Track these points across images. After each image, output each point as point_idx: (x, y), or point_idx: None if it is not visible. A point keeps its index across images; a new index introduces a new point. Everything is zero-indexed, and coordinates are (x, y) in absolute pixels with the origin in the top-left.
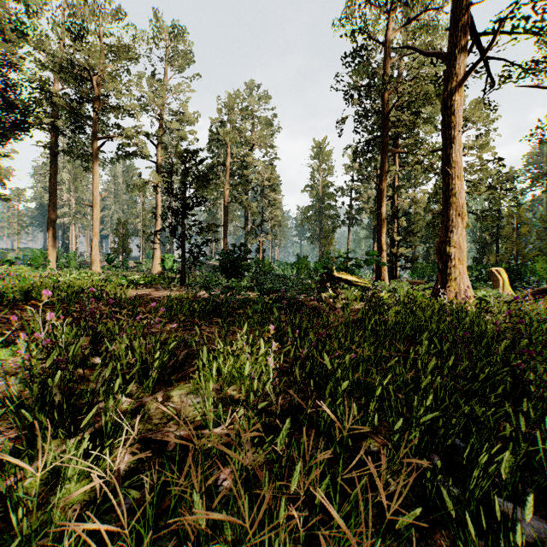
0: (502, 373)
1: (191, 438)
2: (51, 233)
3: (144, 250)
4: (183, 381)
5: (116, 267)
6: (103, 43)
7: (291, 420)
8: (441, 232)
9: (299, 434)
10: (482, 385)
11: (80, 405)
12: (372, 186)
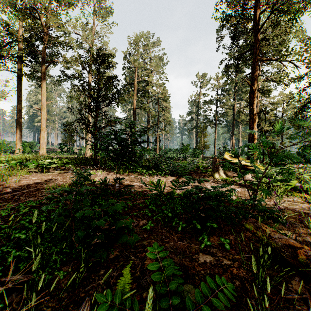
0: None
1: None
2: (18, 129)
3: None
4: None
5: (64, 152)
6: None
7: None
8: None
9: None
10: None
11: None
12: (231, 98)
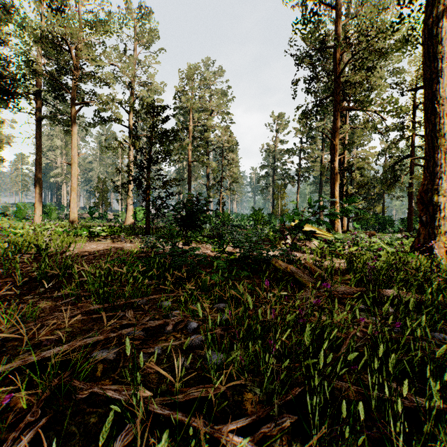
0: None
1: None
2: (38, 189)
3: (123, 204)
4: None
5: (96, 218)
6: (80, 19)
7: None
8: (423, 180)
9: None
10: None
11: None
12: (318, 147)
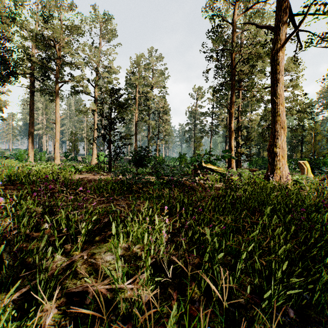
0: (327, 237)
1: (104, 292)
2: (31, 140)
3: (87, 150)
4: (103, 241)
5: (70, 160)
6: (62, 24)
7: (179, 278)
8: (270, 139)
9: (185, 287)
10: (318, 250)
11: (28, 261)
12: (225, 111)
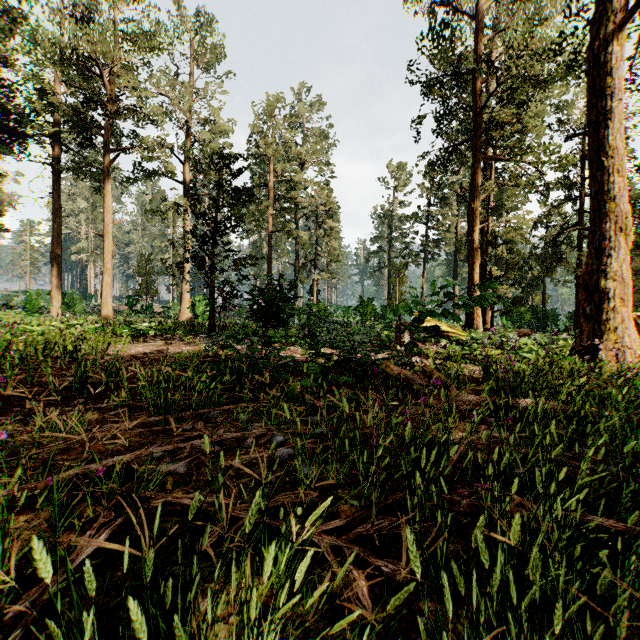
0: None
1: None
2: (56, 271)
3: (175, 292)
4: None
5: (137, 312)
6: (117, 30)
7: None
8: (588, 258)
9: None
10: None
11: None
12: (453, 212)
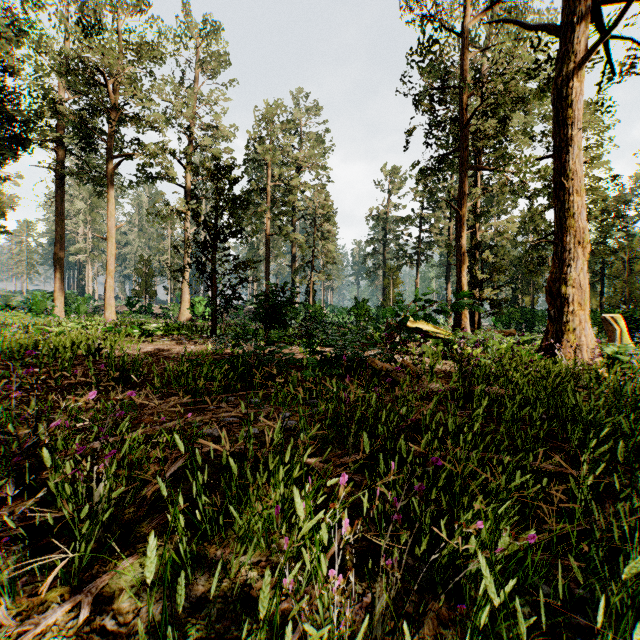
0: None
1: None
2: (59, 272)
3: (173, 293)
4: (158, 537)
5: (137, 312)
6: (119, 40)
7: None
8: (553, 267)
9: None
10: None
11: None
12: (445, 215)
